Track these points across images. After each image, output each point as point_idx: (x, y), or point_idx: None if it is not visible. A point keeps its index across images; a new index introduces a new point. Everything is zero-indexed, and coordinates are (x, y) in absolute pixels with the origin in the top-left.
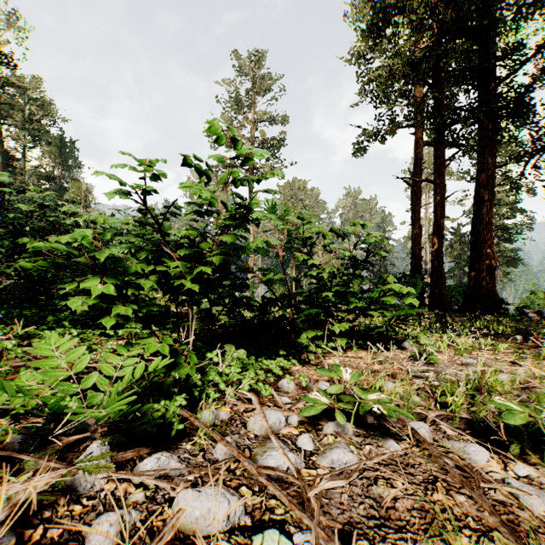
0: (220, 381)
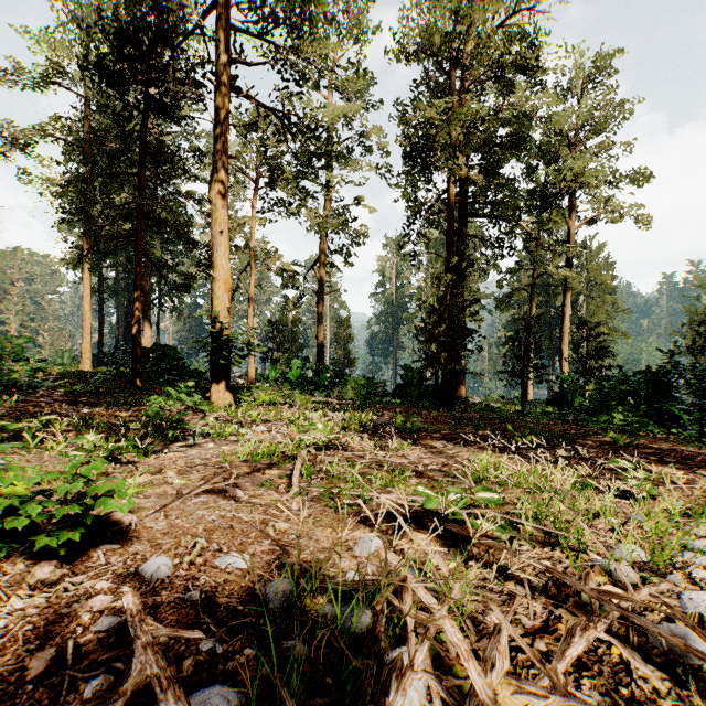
0: None
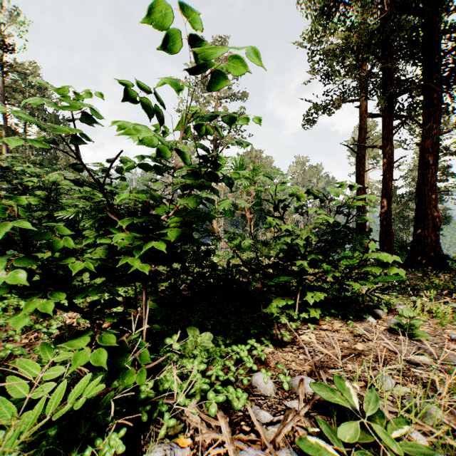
0: (178, 390)
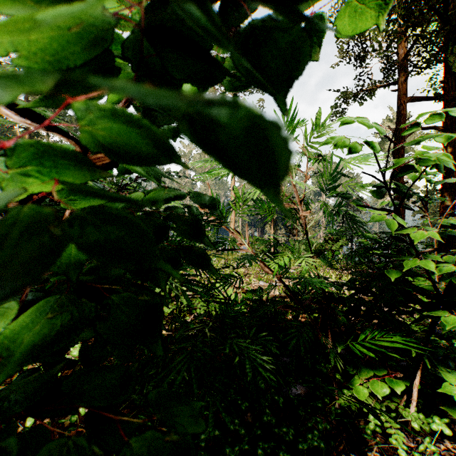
0: None
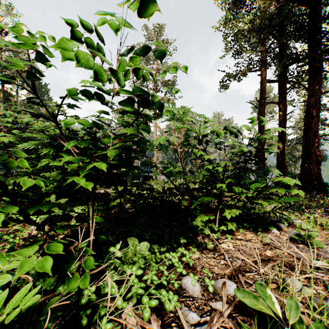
0: (117, 294)
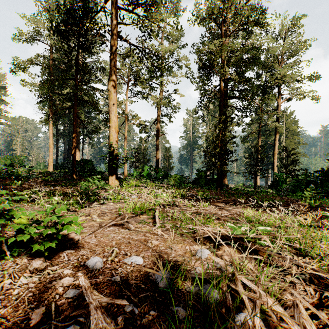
0: None
